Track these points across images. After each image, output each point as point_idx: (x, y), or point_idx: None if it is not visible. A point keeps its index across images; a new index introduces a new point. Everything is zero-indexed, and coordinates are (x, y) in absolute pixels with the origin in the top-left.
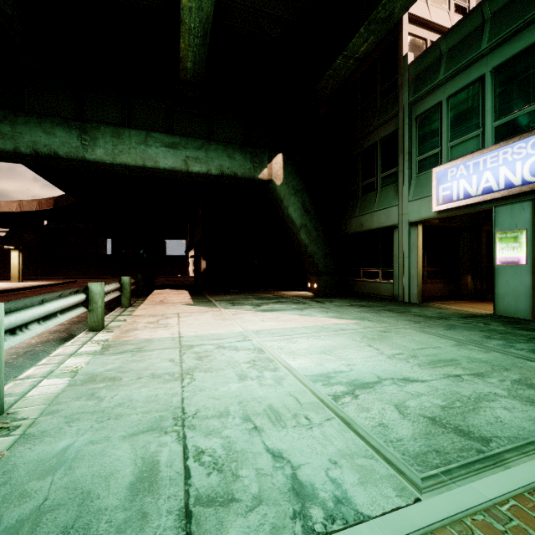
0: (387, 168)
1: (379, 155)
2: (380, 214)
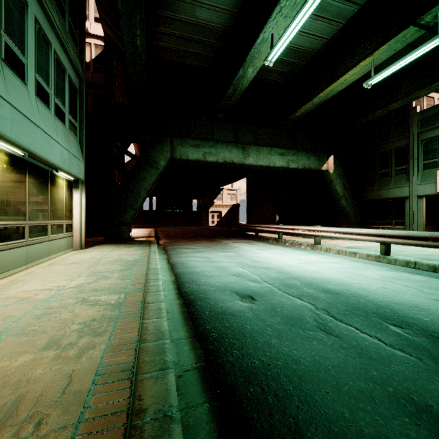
0: (399, 165)
1: (393, 157)
2: (395, 190)
